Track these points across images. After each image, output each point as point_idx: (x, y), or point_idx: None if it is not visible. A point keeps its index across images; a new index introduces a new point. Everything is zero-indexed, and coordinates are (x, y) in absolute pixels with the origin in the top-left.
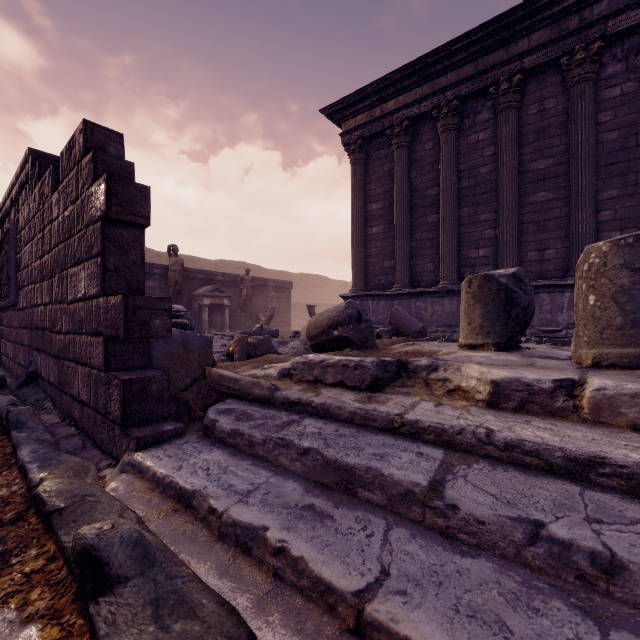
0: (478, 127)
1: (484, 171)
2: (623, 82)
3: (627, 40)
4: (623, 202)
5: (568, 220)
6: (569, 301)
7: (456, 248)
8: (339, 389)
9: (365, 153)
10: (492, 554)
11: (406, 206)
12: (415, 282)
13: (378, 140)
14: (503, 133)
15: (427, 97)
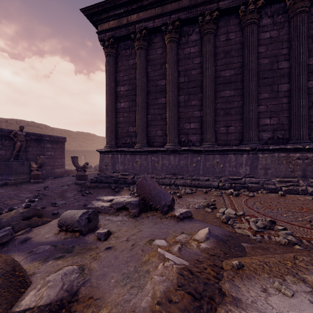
0: (190, 44)
1: (194, 73)
2: (271, 30)
3: (273, 5)
4: (271, 101)
5: (242, 109)
6: (246, 160)
7: (177, 121)
8: None
9: (116, 49)
10: None
11: (144, 90)
12: (150, 143)
13: (125, 42)
14: (207, 48)
15: (159, 16)
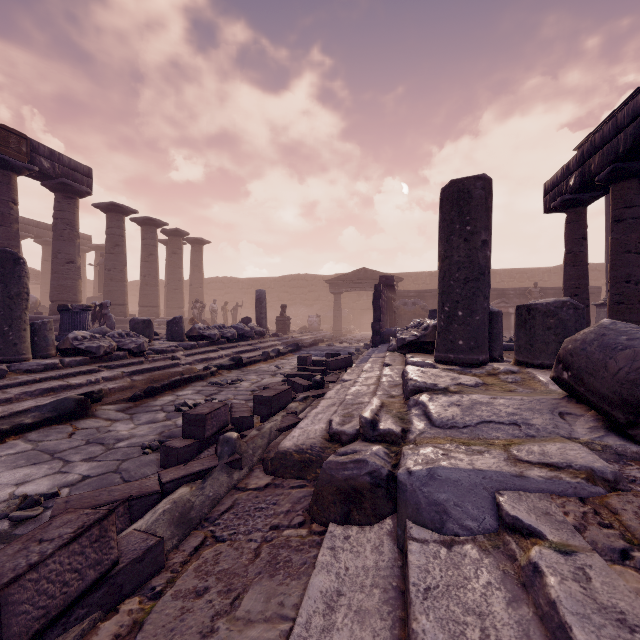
0: None
1: None
2: None
3: None
4: None
5: None
6: None
7: None
8: None
9: None
10: None
11: None
12: None
13: None
14: None
15: None
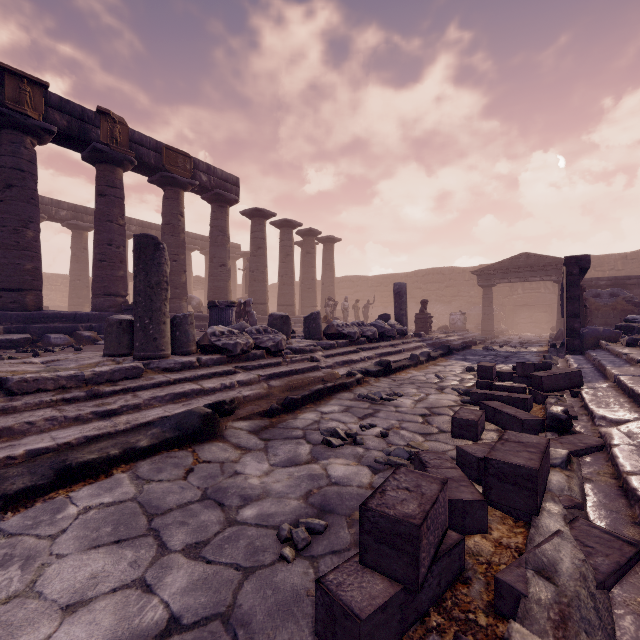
0: None
1: None
2: None
3: None
4: None
5: None
6: None
7: None
8: (622, 346)
9: None
10: (590, 361)
11: None
12: None
13: None
14: None
15: None
